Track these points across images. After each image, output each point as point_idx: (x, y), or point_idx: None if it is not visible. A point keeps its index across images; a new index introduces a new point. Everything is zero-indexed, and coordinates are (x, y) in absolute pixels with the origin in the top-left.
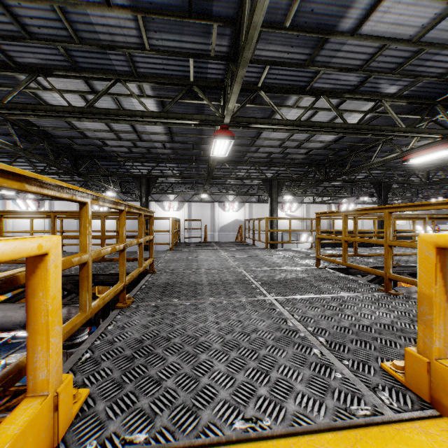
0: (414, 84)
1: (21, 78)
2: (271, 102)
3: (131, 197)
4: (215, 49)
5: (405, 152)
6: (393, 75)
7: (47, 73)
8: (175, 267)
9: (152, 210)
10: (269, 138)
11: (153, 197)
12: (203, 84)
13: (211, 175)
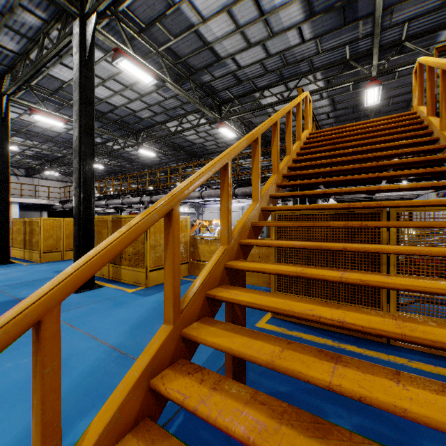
0: None
1: (256, 96)
2: (415, 47)
3: None
4: (362, 33)
5: None
6: None
7: (269, 87)
8: None
9: None
10: None
11: None
12: (356, 57)
13: None
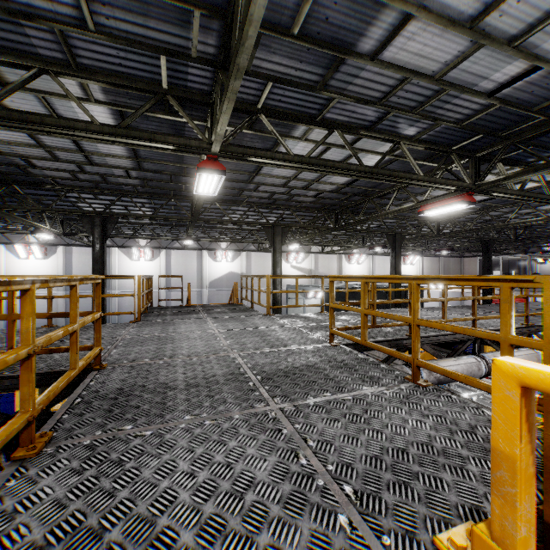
0: (433, 128)
1: None
2: (274, 130)
3: (80, 240)
4: (197, 48)
5: (421, 202)
6: (412, 115)
7: None
8: (138, 355)
9: (113, 259)
10: (272, 174)
11: (115, 241)
12: (181, 94)
13: (196, 217)
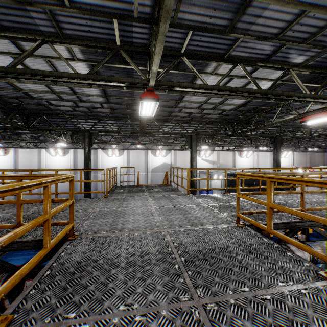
0: (320, 54)
1: None
2: (193, 68)
3: (81, 145)
4: (138, 10)
5: (302, 114)
6: (304, 45)
7: None
8: (99, 227)
9: (98, 156)
10: (190, 101)
11: (99, 145)
12: (129, 48)
13: (142, 130)
